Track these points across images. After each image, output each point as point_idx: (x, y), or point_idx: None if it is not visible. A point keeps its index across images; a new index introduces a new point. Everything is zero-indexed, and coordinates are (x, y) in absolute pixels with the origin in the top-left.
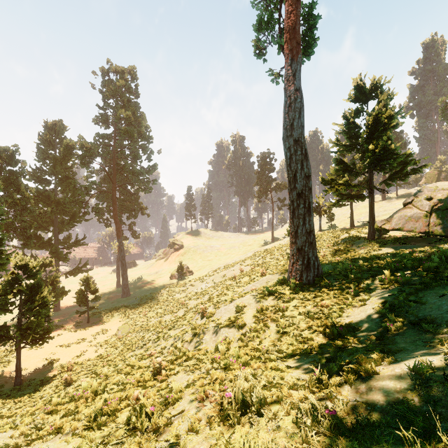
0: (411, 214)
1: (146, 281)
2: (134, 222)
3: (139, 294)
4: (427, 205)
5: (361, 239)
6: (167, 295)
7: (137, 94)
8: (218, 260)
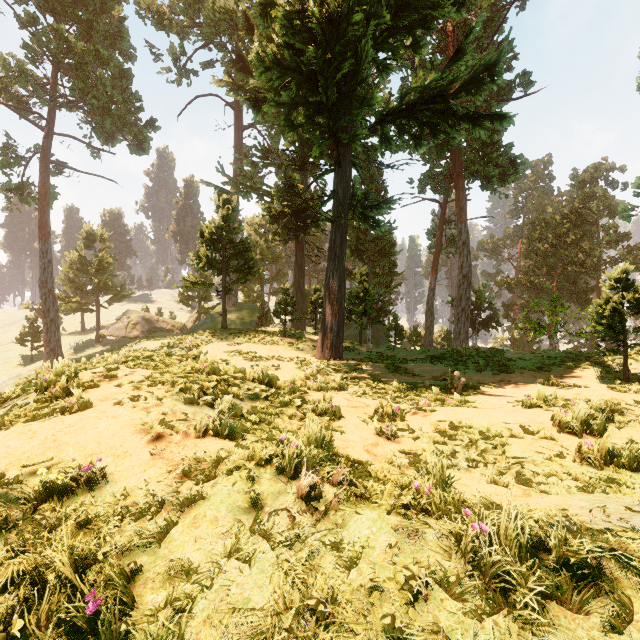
0: (119, 327)
1: None
2: None
3: None
4: (127, 322)
5: (91, 342)
6: None
7: None
8: None
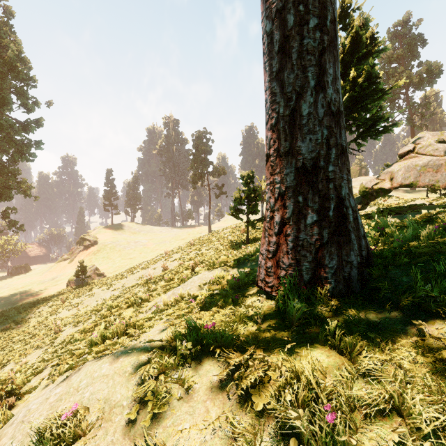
0: (425, 162)
1: (32, 291)
2: (14, 209)
3: (4, 315)
4: None
5: None
6: (47, 314)
7: (9, 10)
8: (142, 257)
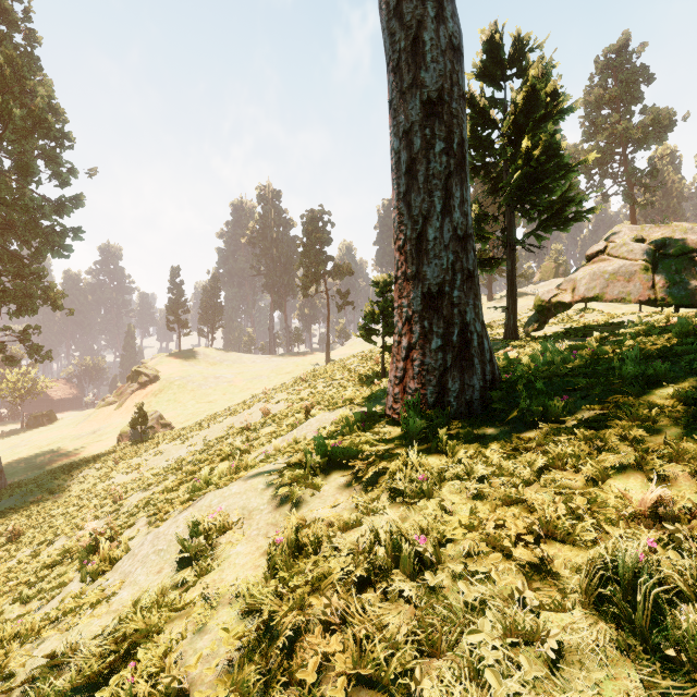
0: (616, 268)
1: (64, 450)
2: (37, 327)
3: (30, 482)
4: (643, 249)
5: (492, 341)
6: (95, 480)
7: (33, 35)
8: (227, 400)
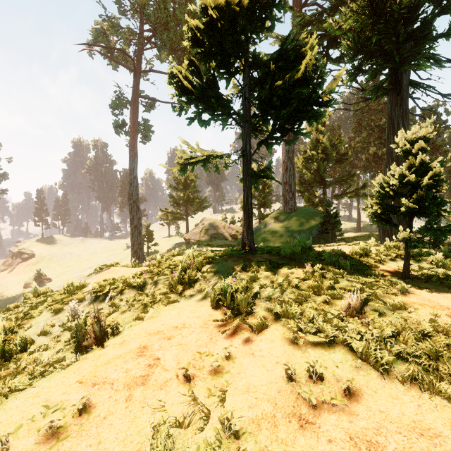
0: (195, 232)
1: None
2: None
3: None
4: (201, 228)
5: (183, 243)
6: None
7: None
8: (79, 265)
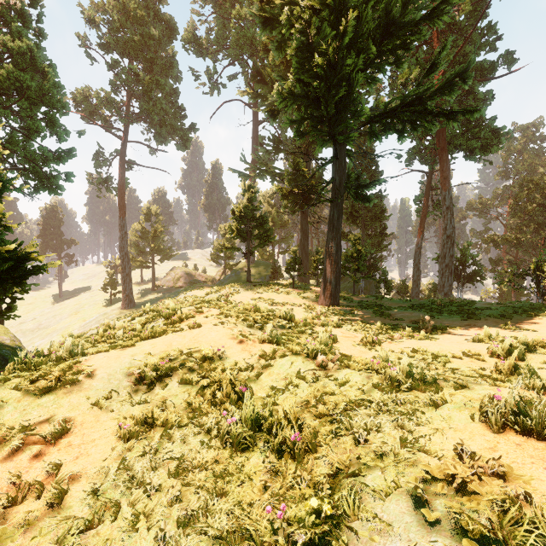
0: (168, 279)
1: None
2: None
3: None
4: (174, 275)
5: (149, 291)
6: None
7: None
8: None
